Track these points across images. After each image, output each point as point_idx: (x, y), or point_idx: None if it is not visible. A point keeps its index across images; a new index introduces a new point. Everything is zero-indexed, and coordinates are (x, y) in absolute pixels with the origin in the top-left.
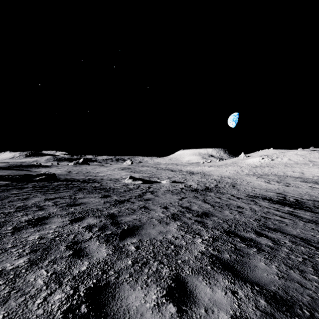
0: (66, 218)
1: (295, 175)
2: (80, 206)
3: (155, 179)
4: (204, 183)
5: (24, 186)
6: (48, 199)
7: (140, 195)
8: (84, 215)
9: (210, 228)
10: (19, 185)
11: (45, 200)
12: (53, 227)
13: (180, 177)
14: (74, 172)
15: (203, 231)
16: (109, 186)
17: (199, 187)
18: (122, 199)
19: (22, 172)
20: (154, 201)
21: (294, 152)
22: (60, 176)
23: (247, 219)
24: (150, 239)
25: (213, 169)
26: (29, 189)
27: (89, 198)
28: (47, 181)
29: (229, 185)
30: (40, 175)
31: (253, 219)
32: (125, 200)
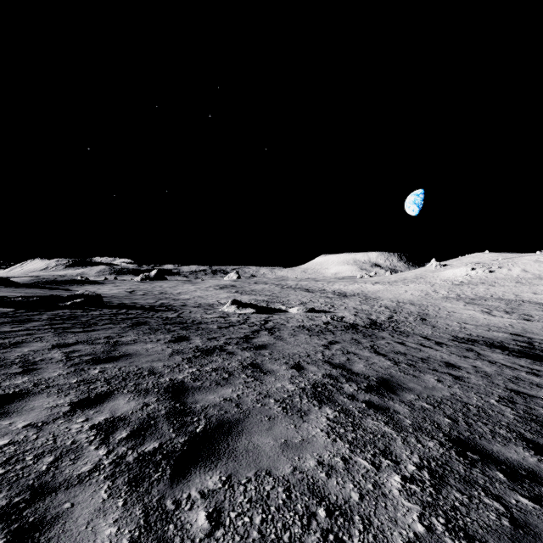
0: (67, 395)
1: (538, 299)
2: (117, 363)
3: (278, 306)
4: (367, 314)
5: (34, 318)
6: (59, 346)
7: (247, 337)
8: (116, 386)
9: (410, 430)
10: (26, 316)
11: (51, 348)
12: (17, 427)
13: (322, 301)
14: (139, 293)
15: (395, 442)
16: (193, 317)
17: (358, 321)
18: (210, 346)
19: (51, 292)
20: (274, 349)
21: (532, 258)
22: (113, 299)
23: (484, 399)
24: (256, 478)
25: (380, 288)
26: (38, 323)
27: (145, 342)
28: (83, 307)
29: (415, 318)
30: (74, 297)
31: (496, 397)
32: (216, 348)
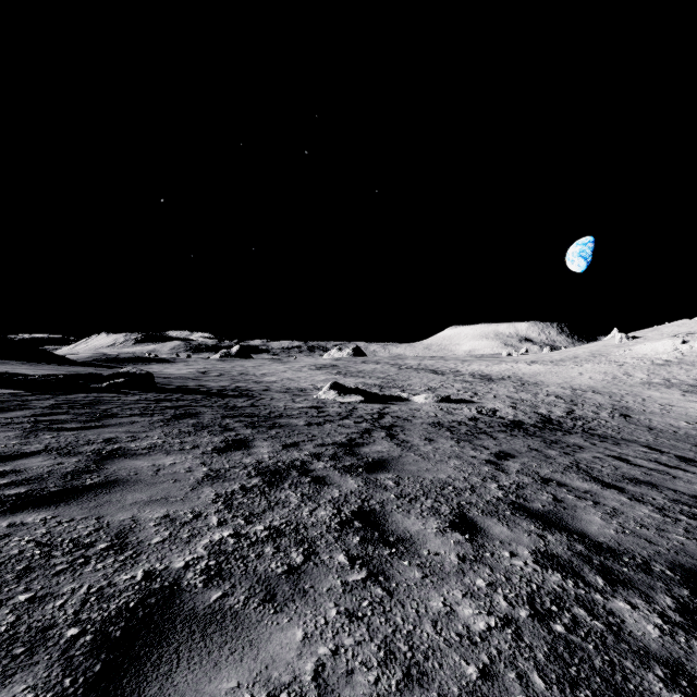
0: None
1: None
2: (63, 508)
3: (396, 392)
4: (531, 405)
5: (29, 404)
6: None
7: (352, 443)
8: None
9: None
10: (21, 401)
11: None
12: None
13: (458, 387)
14: (213, 373)
15: None
16: (272, 407)
17: (521, 417)
18: (283, 462)
19: (102, 371)
20: (402, 472)
21: None
22: (175, 381)
23: None
24: None
25: (541, 370)
26: (24, 412)
27: (167, 452)
28: (123, 390)
29: (610, 413)
30: (116, 376)
31: None
32: (294, 468)
